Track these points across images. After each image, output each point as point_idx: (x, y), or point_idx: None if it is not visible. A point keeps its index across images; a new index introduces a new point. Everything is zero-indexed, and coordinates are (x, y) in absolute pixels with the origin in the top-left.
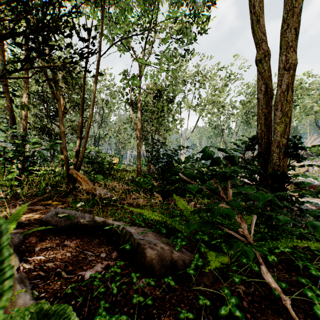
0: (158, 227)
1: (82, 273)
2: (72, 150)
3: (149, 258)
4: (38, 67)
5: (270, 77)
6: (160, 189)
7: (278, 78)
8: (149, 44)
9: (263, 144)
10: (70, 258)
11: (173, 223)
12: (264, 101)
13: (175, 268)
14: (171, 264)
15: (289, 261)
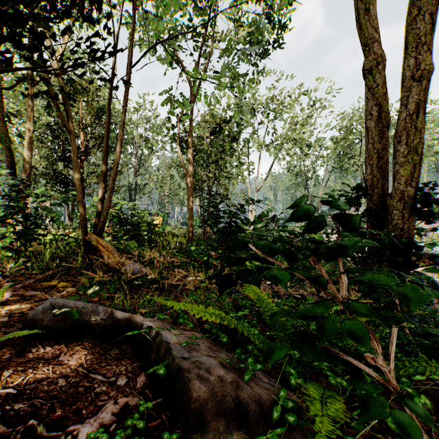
0: (214, 332)
1: (75, 428)
2: (95, 205)
3: (196, 400)
4: (18, 69)
5: (385, 95)
6: (218, 273)
7: (401, 94)
8: (204, 57)
9: (375, 197)
10: (64, 389)
11: (240, 326)
12: (377, 132)
13: (244, 417)
14: (236, 408)
15: (436, 392)
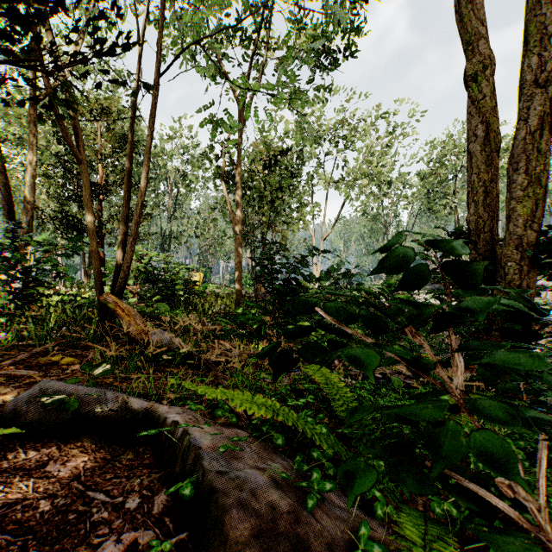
0: (265, 430)
1: None
2: None
3: (234, 543)
4: None
5: (494, 110)
6: (268, 349)
7: (518, 105)
8: (257, 70)
9: (481, 244)
10: (46, 516)
11: (301, 422)
12: (483, 158)
13: None
14: None
15: None
